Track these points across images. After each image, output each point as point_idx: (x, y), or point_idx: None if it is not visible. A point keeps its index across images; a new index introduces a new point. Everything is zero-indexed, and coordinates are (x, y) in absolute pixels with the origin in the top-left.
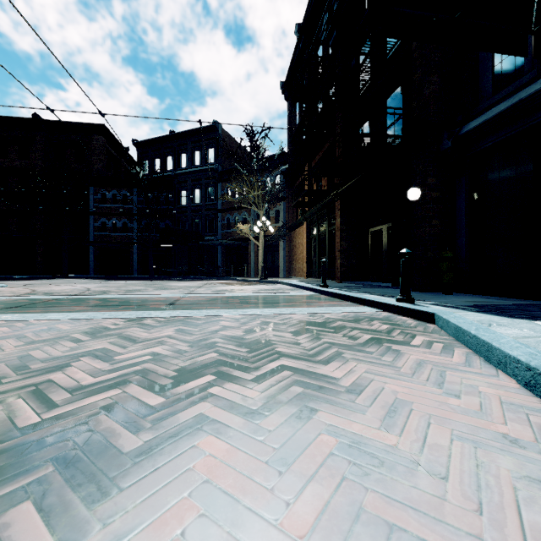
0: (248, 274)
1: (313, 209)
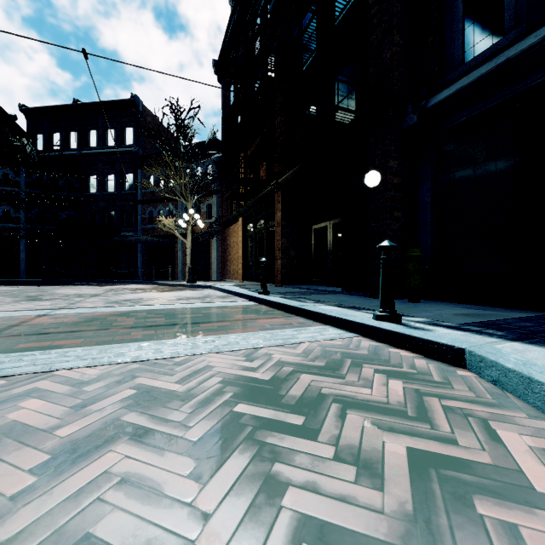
0: (175, 276)
1: (249, 202)
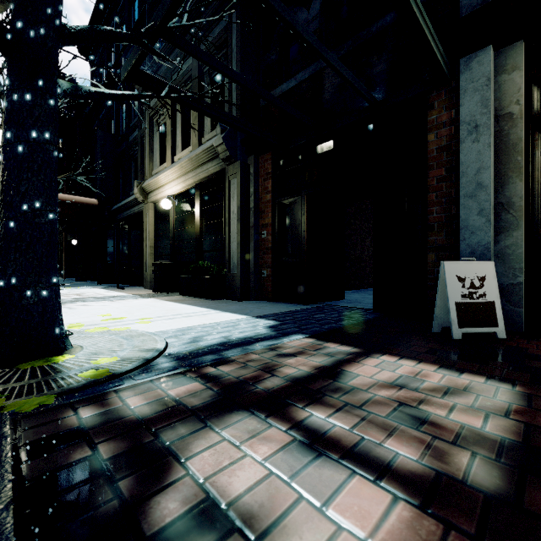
0: None
1: None
